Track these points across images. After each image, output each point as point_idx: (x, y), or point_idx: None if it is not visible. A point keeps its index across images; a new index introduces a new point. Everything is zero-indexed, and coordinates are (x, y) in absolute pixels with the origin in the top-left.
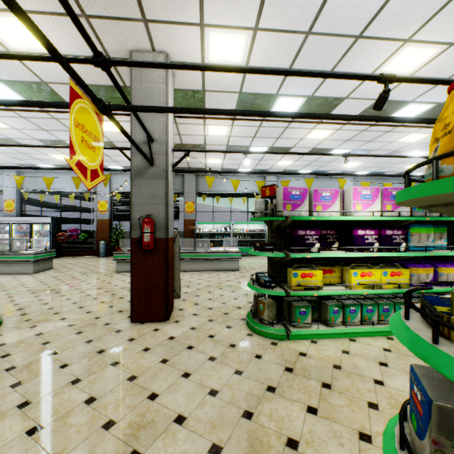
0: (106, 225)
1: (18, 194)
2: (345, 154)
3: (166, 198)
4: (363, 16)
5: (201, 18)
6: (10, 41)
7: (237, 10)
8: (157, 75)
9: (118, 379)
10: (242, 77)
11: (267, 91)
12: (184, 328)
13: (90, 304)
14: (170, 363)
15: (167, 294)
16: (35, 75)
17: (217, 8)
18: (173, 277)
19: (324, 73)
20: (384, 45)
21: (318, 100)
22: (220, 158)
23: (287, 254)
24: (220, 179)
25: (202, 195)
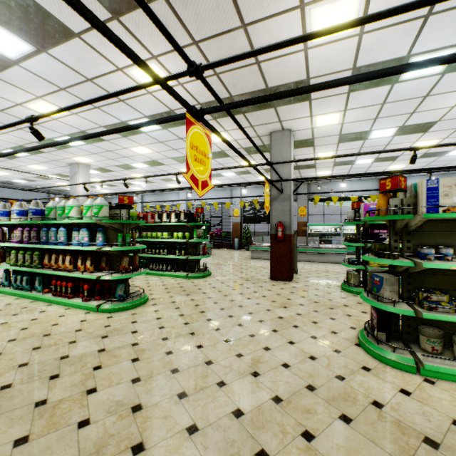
0: (238, 226)
1: (186, 207)
2: (428, 172)
3: (290, 212)
4: (423, 89)
5: (311, 114)
6: (216, 140)
7: (332, 107)
8: (284, 143)
9: (272, 294)
10: (340, 128)
11: (361, 130)
12: (301, 285)
13: (245, 271)
14: (295, 293)
15: (290, 266)
16: (220, 149)
17: (319, 109)
18: (293, 258)
19: (373, 152)
20: (453, 93)
21: (410, 126)
22: (329, 170)
23: (366, 244)
24: (330, 185)
25: (313, 200)
